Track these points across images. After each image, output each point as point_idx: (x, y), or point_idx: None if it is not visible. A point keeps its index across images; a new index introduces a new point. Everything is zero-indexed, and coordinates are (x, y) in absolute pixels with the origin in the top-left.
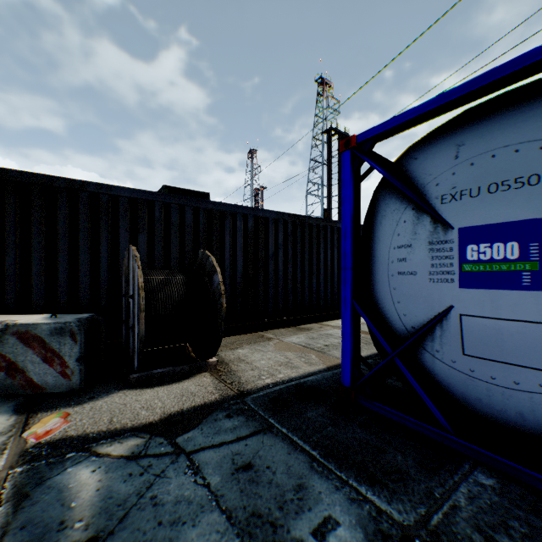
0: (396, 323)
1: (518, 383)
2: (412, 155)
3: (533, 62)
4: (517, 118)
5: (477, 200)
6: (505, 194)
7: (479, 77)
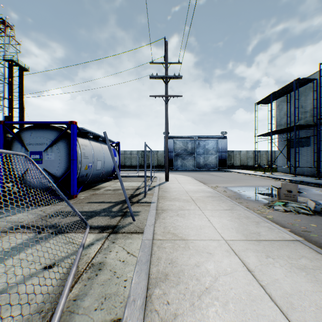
0: (18, 174)
1: (41, 181)
2: (23, 131)
3: (42, 123)
4: (42, 131)
5: (34, 146)
6: (38, 146)
7: (34, 121)
